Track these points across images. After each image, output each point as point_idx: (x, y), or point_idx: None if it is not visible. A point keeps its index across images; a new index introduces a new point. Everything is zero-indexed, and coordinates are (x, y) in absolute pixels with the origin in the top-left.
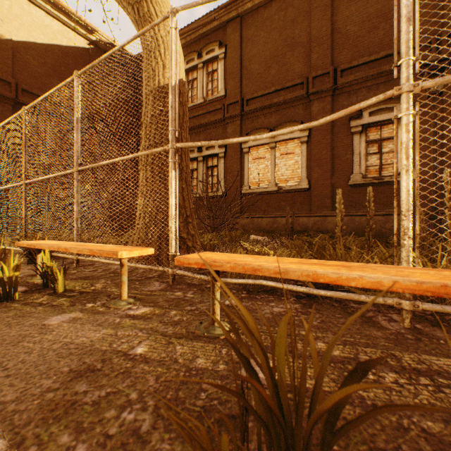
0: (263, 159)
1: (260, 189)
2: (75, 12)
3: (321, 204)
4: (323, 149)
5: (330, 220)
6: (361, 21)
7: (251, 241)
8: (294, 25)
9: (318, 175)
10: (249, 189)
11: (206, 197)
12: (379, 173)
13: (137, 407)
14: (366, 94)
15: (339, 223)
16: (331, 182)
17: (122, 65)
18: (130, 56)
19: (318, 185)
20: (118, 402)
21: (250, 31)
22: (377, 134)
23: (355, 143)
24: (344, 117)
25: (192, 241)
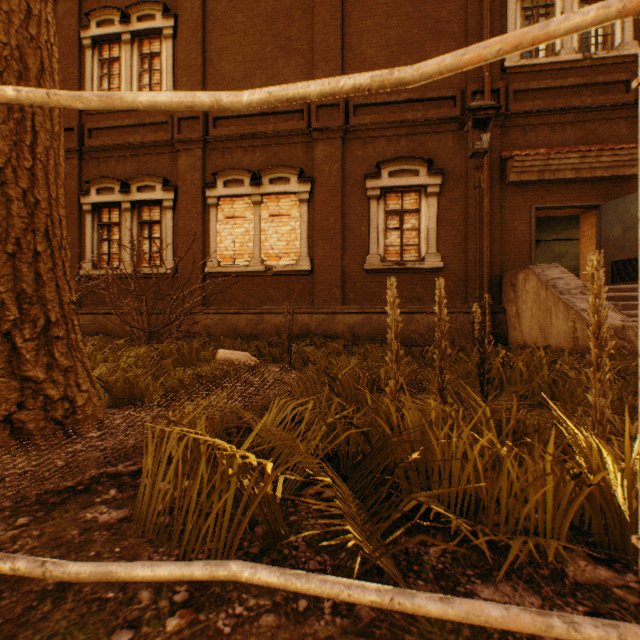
0: (241, 219)
1: (237, 267)
2: None
3: (329, 295)
4: (331, 215)
5: (340, 320)
6: (380, 44)
7: (219, 361)
8: (291, 20)
9: (325, 252)
10: (218, 266)
11: (132, 276)
12: (401, 256)
13: None
14: (385, 146)
15: (393, 344)
16: (342, 264)
17: None
18: None
19: (324, 267)
20: None
21: (220, 6)
22: (398, 203)
23: (372, 212)
24: (358, 173)
25: (63, 384)
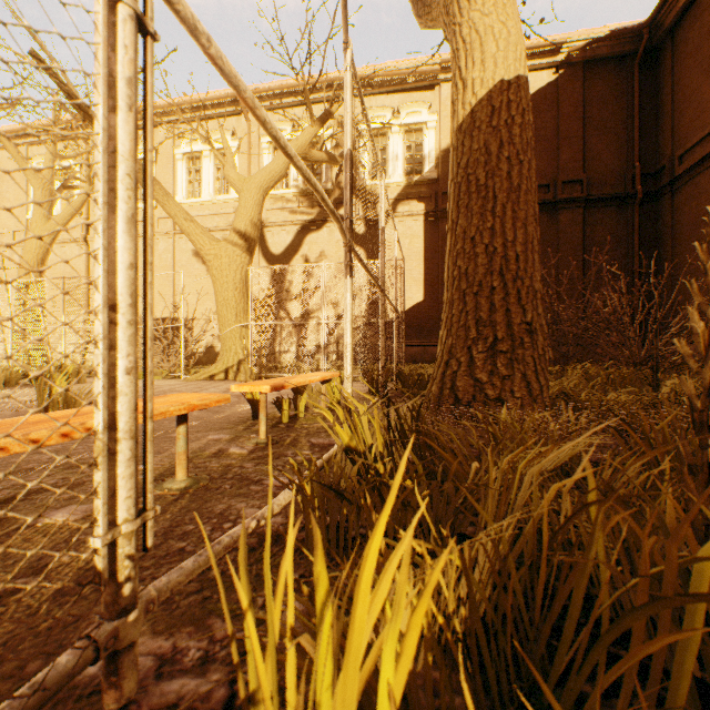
0: None
1: None
2: (528, 44)
3: None
4: None
5: None
6: None
7: None
8: None
9: None
10: None
11: None
12: None
13: (59, 482)
14: None
15: (700, 352)
16: None
17: (619, 62)
18: (632, 32)
19: None
20: (71, 476)
21: None
22: None
23: None
24: None
25: (498, 388)
